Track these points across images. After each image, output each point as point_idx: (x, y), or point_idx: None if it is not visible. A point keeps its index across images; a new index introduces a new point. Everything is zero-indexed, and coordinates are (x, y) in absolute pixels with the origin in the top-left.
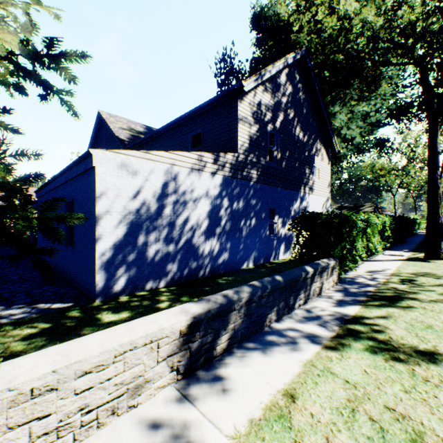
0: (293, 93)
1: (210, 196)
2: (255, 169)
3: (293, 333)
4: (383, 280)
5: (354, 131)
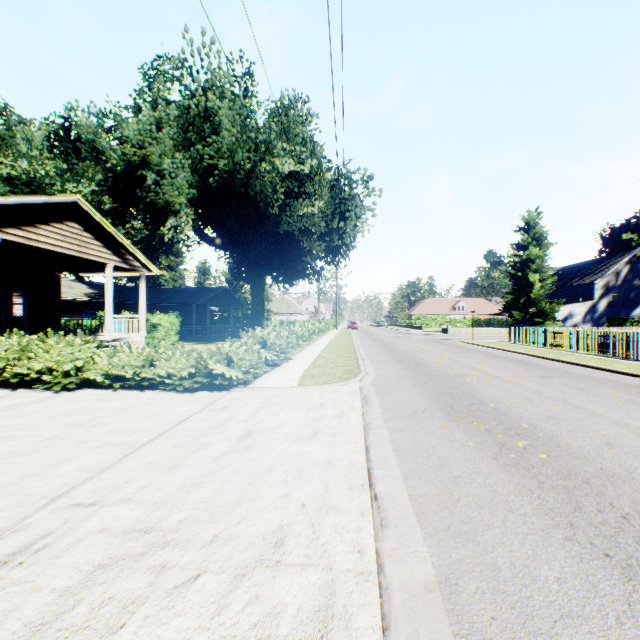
0: (630, 268)
1: (582, 314)
2: (602, 304)
3: None
4: None
5: None
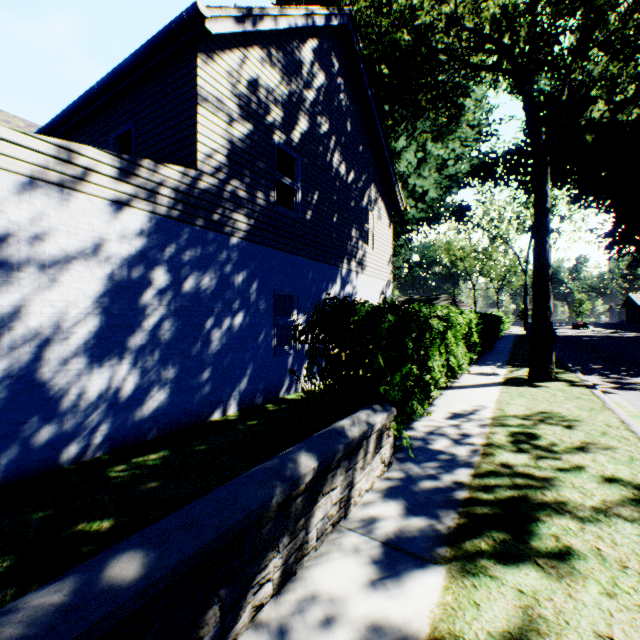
0: (328, 89)
1: (109, 258)
2: (243, 213)
3: None
4: (481, 441)
5: (427, 180)
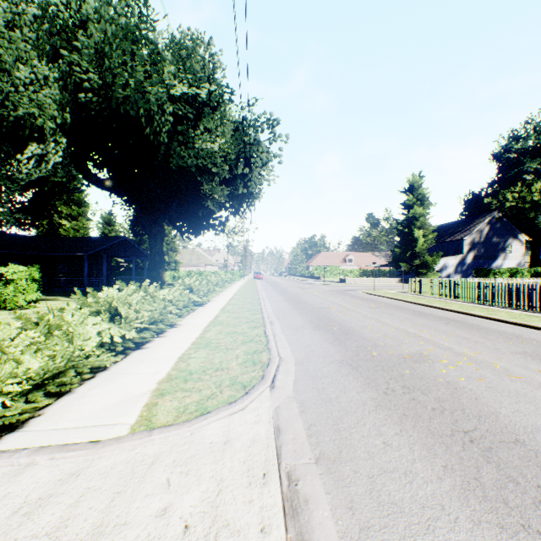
0: (490, 227)
1: (454, 266)
2: (469, 257)
3: None
4: None
5: None
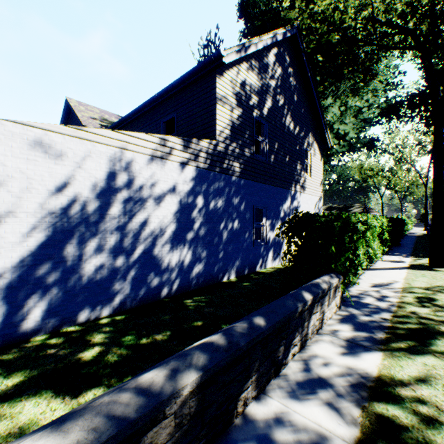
0: (282, 76)
1: (179, 193)
2: (237, 162)
3: (284, 436)
4: (396, 300)
5: (348, 125)
